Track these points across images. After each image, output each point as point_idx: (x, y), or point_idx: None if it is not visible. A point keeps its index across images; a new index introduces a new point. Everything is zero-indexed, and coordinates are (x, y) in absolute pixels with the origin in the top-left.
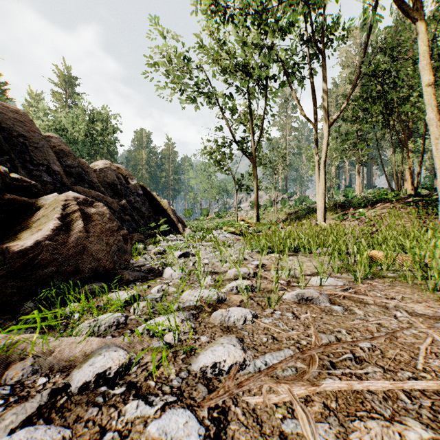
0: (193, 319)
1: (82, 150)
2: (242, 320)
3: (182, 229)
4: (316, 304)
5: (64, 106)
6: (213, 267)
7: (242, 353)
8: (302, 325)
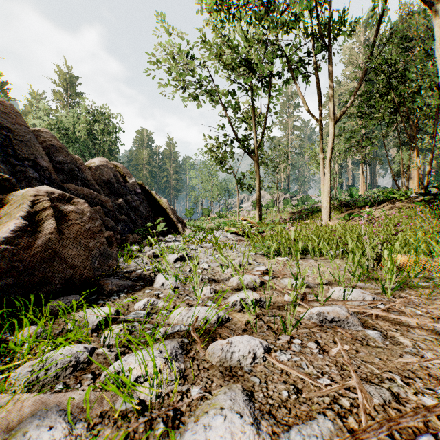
0: (183, 354)
1: (83, 150)
2: (250, 358)
3: (182, 229)
4: (344, 327)
5: (66, 105)
6: (213, 274)
7: (254, 433)
8: (333, 365)
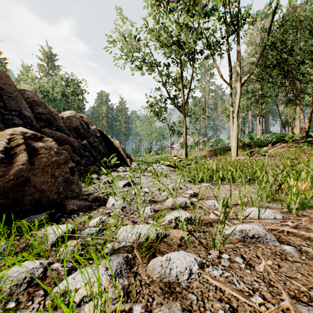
0: (127, 269)
1: (59, 106)
2: (186, 274)
3: (130, 162)
4: (264, 243)
5: (47, 75)
6: (152, 196)
7: None
8: (262, 281)
